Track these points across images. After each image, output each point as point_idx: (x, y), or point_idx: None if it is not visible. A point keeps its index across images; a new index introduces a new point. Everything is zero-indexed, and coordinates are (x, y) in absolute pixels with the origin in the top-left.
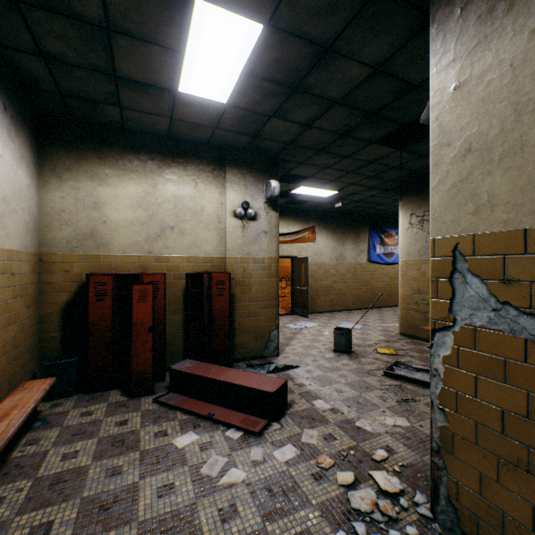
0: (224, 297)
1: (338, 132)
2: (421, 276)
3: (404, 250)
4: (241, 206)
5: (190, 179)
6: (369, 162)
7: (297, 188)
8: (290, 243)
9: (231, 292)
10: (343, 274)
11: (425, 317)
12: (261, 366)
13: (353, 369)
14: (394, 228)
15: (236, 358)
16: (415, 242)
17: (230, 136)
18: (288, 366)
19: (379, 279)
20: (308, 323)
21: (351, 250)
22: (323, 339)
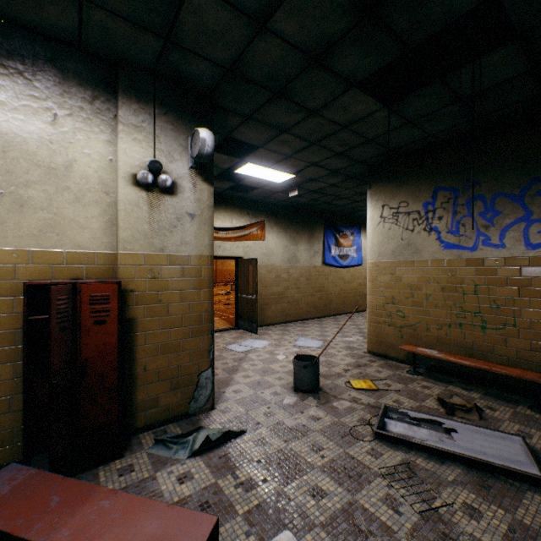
0: (108, 326)
1: (308, 51)
2: (396, 281)
3: (374, 250)
4: (147, 169)
5: (40, 105)
6: (342, 127)
7: (242, 165)
8: (234, 241)
9: (129, 314)
10: (297, 279)
11: (401, 332)
12: (180, 440)
13: (328, 429)
14: (349, 228)
15: (139, 426)
16: (389, 239)
17: (118, 31)
18: (228, 434)
19: (335, 284)
20: (257, 342)
21: (305, 251)
22: (277, 368)
